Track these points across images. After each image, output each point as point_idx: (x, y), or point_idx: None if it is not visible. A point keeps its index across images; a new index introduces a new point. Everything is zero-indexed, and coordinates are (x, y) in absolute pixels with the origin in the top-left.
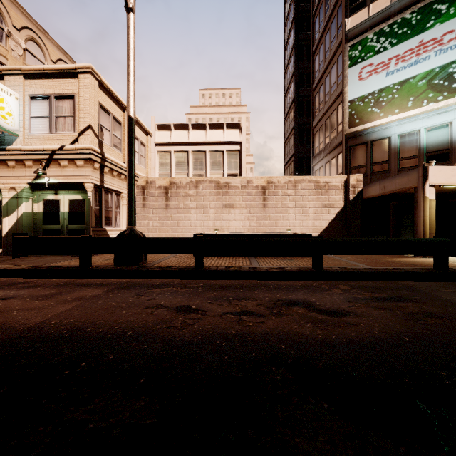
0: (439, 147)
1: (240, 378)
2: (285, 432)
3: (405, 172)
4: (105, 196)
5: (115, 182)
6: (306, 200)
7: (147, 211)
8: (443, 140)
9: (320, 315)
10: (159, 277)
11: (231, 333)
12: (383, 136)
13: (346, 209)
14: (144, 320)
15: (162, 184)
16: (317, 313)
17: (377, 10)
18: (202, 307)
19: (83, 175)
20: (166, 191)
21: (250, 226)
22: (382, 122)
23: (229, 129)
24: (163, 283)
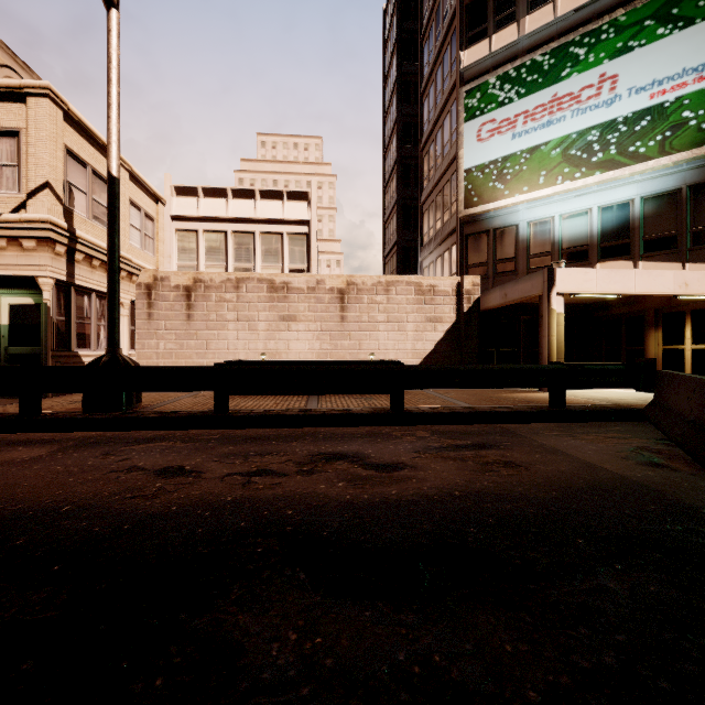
0: (578, 241)
1: (205, 554)
2: (231, 610)
3: (528, 275)
4: (77, 299)
5: (96, 276)
6: (404, 311)
7: (156, 326)
8: (582, 232)
9: (366, 471)
10: (156, 428)
11: (225, 499)
12: (509, 223)
13: (459, 324)
14: (100, 489)
15: (180, 282)
16: (363, 468)
17: (502, 44)
18: (201, 467)
19: (35, 264)
20: (188, 293)
21: (321, 349)
22: (508, 204)
23: (292, 200)
24: (157, 436)
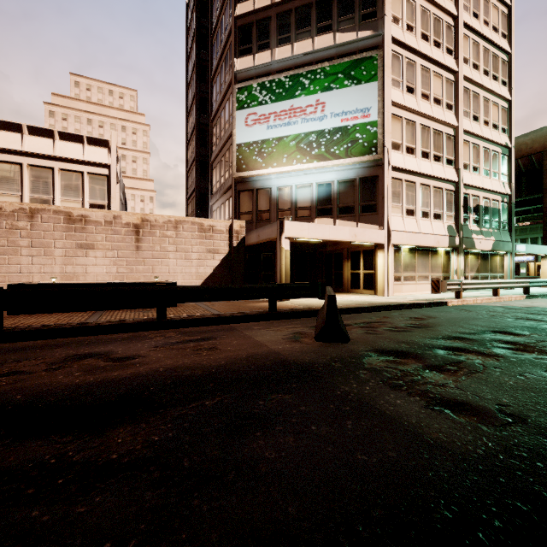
0: (305, 203)
1: None
2: None
3: (270, 224)
4: None
5: None
6: (189, 244)
7: None
8: (307, 197)
9: (105, 363)
10: None
11: None
12: (266, 186)
13: (231, 255)
14: None
15: None
16: (105, 361)
17: (261, 62)
18: None
19: None
20: None
21: (118, 272)
22: (264, 173)
23: (93, 145)
24: None
